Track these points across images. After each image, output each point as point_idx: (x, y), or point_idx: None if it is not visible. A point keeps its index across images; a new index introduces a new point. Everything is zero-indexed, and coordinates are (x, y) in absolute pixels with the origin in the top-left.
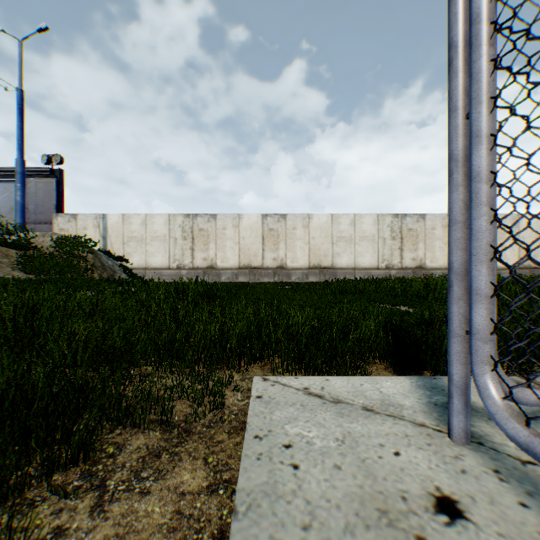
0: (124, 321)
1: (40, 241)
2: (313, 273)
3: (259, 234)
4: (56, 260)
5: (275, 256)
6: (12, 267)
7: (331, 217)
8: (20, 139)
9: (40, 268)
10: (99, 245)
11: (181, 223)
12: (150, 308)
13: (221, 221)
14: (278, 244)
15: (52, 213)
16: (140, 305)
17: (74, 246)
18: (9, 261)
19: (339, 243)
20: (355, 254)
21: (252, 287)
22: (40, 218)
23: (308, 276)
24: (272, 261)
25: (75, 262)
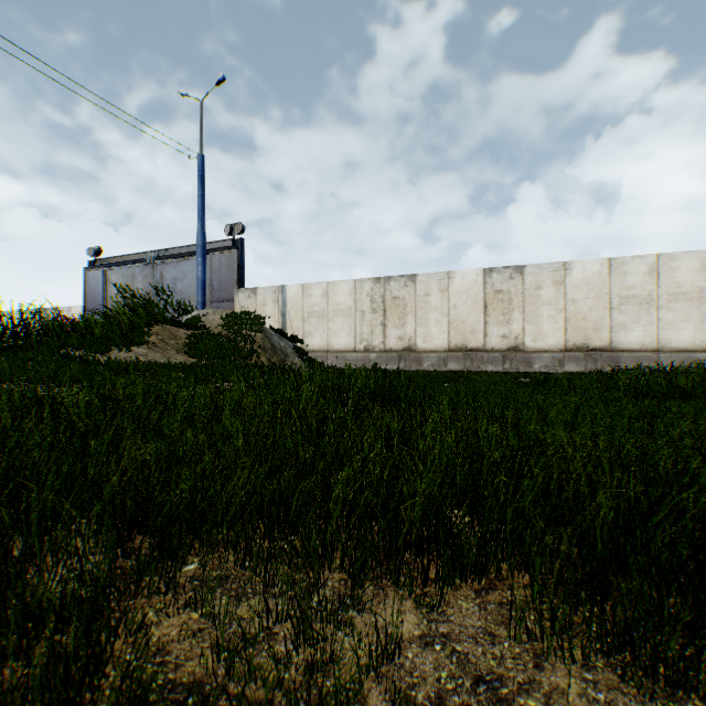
0: (230, 439)
1: (210, 320)
2: (572, 358)
3: (479, 299)
4: (221, 341)
5: (505, 331)
6: (176, 350)
7: (606, 264)
8: (200, 209)
9: (204, 351)
10: (278, 324)
11: (370, 290)
12: (289, 414)
13: (422, 284)
14: (510, 313)
15: (233, 290)
16: (275, 409)
17: (242, 324)
18: (175, 343)
19: (624, 307)
20: (658, 325)
21: (468, 378)
22: (222, 295)
23: (562, 362)
24: (501, 339)
25: (241, 344)
